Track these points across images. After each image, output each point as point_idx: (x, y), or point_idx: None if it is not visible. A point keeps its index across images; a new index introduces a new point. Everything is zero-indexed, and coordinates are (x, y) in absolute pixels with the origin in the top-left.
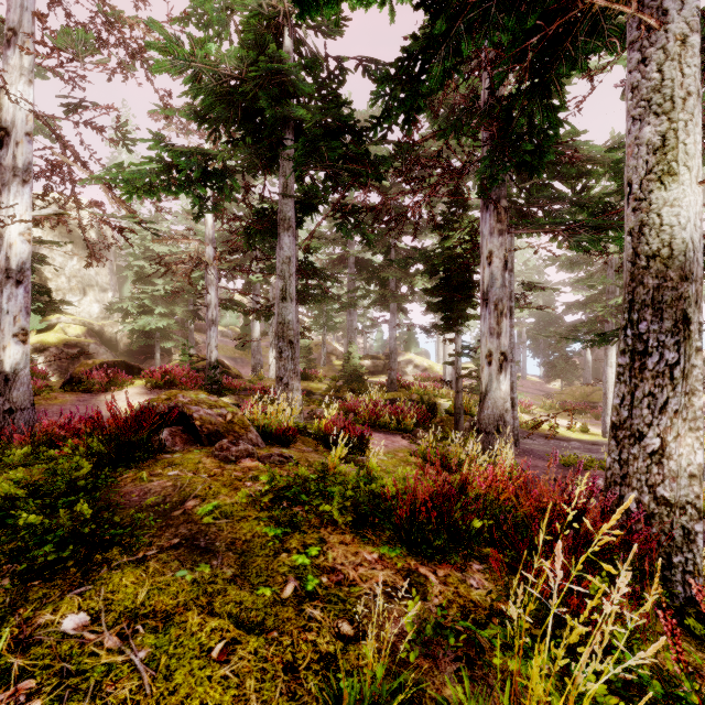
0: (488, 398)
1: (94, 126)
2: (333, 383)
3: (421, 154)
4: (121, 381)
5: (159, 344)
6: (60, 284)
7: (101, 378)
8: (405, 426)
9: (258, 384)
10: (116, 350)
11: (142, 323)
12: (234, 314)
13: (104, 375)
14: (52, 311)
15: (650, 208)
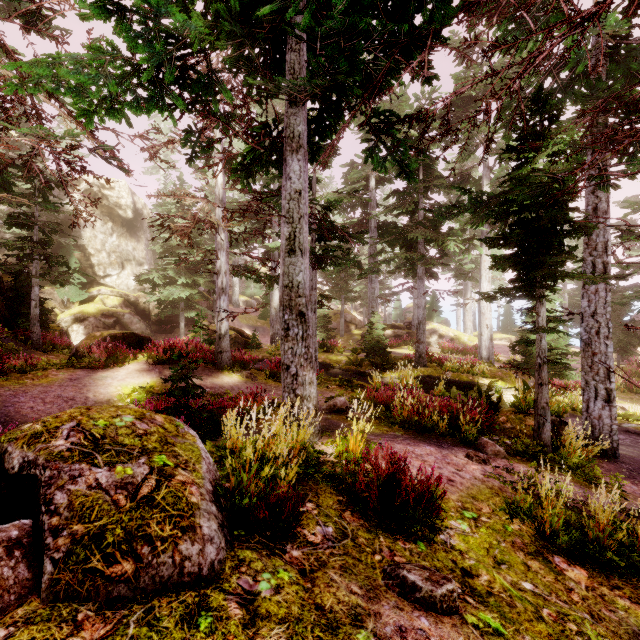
0: None
1: (50, 34)
2: (353, 356)
3: None
4: (123, 356)
5: (183, 314)
6: (101, 259)
7: (102, 352)
8: (466, 434)
9: (272, 359)
10: (149, 320)
11: (167, 293)
12: (257, 285)
13: (102, 349)
14: (63, 281)
15: None
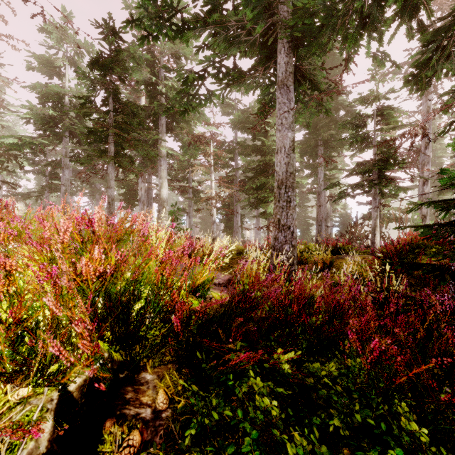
0: None
1: None
2: None
3: None
4: None
5: None
6: None
7: None
8: None
9: None
10: None
11: None
12: None
13: None
14: None
15: (160, 192)
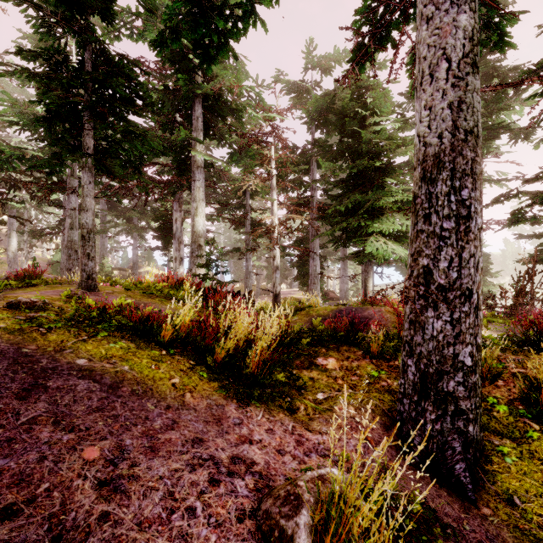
0: (175, 275)
1: None
2: None
3: (147, 175)
4: None
5: None
6: None
7: None
8: None
9: None
10: None
11: None
12: None
13: None
14: None
15: (194, 221)
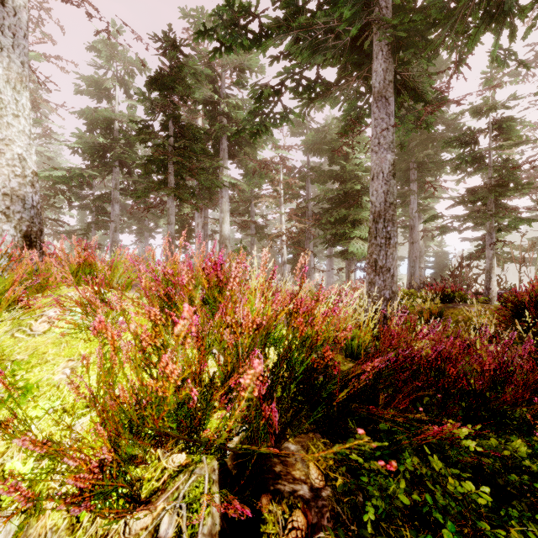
0: None
1: None
2: None
3: None
4: None
5: None
6: None
7: None
8: None
9: None
10: None
11: None
12: None
13: None
14: None
15: (222, 228)
